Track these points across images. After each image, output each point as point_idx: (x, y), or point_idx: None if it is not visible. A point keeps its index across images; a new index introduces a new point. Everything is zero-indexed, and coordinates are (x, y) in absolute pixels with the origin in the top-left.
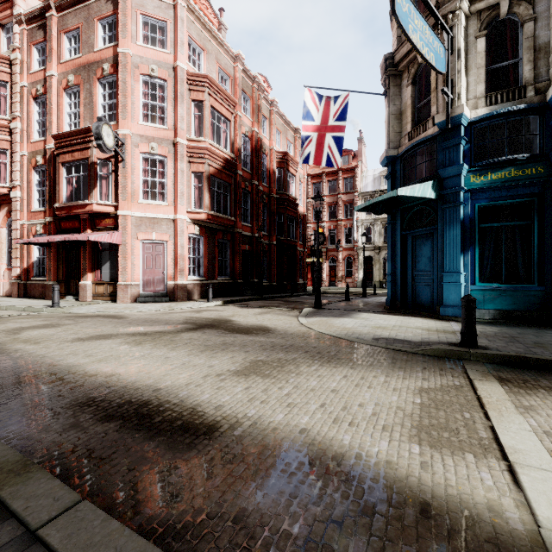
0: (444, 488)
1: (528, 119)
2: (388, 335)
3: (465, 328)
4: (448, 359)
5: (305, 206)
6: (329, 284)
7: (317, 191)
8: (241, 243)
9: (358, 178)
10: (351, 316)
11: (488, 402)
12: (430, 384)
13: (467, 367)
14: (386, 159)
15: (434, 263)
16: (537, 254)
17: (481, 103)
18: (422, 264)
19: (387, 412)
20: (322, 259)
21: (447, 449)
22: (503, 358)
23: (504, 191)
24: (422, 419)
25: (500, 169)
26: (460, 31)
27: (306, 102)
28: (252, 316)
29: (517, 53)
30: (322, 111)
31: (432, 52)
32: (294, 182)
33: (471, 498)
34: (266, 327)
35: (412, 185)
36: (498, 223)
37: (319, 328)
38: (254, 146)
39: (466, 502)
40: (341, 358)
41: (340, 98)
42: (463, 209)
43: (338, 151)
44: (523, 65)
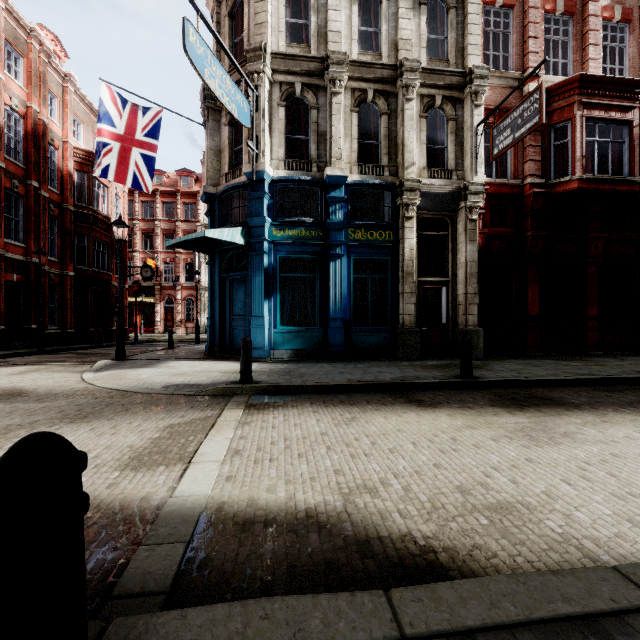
0: (115, 496)
1: (316, 189)
2: (181, 382)
3: (243, 366)
4: (225, 396)
5: (126, 229)
6: (165, 330)
7: (120, 216)
8: (4, 270)
9: (201, 207)
10: (156, 366)
11: (219, 424)
12: (184, 419)
13: (231, 401)
14: (205, 195)
15: (247, 307)
16: (319, 302)
17: (282, 165)
18: (238, 308)
19: (113, 452)
20: (154, 298)
21: (146, 468)
22: (265, 389)
23: (297, 246)
24: (145, 450)
25: (295, 227)
26: (264, 93)
27: (104, 100)
28: (2, 378)
29: (309, 132)
30: (126, 119)
31: (235, 103)
32: (106, 195)
33: (134, 496)
34: (19, 389)
35: (228, 227)
36: (294, 274)
37: (105, 382)
38: (32, 129)
39: (126, 500)
40: (105, 411)
41: (151, 111)
42: (268, 258)
43: (149, 173)
44: (311, 144)
